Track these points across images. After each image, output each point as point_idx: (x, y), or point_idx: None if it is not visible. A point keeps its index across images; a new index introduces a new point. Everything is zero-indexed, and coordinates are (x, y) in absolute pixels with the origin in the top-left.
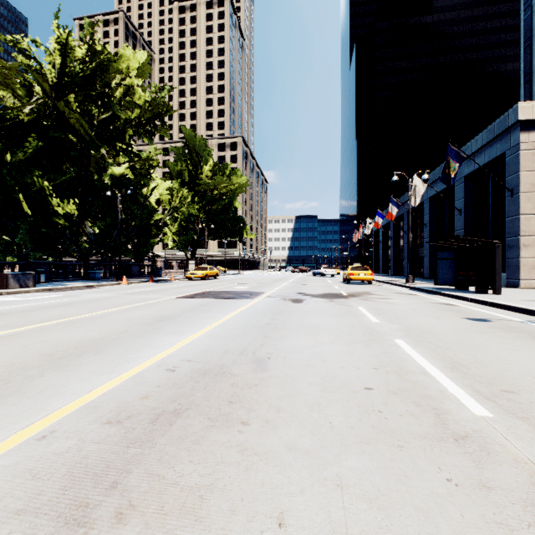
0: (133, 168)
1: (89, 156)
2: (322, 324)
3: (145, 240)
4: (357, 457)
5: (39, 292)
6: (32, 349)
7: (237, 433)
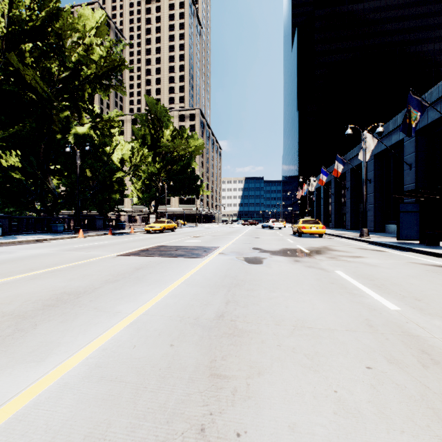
0: (96, 128)
1: (50, 115)
2: (312, 318)
3: (108, 195)
4: None
5: None
6: None
7: None
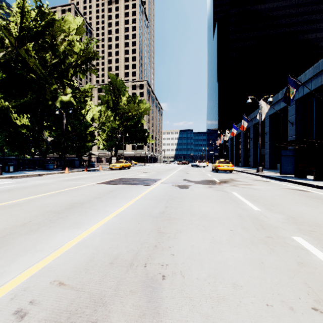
0: (75, 97)
1: (45, 88)
2: (211, 213)
3: (83, 144)
4: None
5: (2, 179)
6: None
7: None
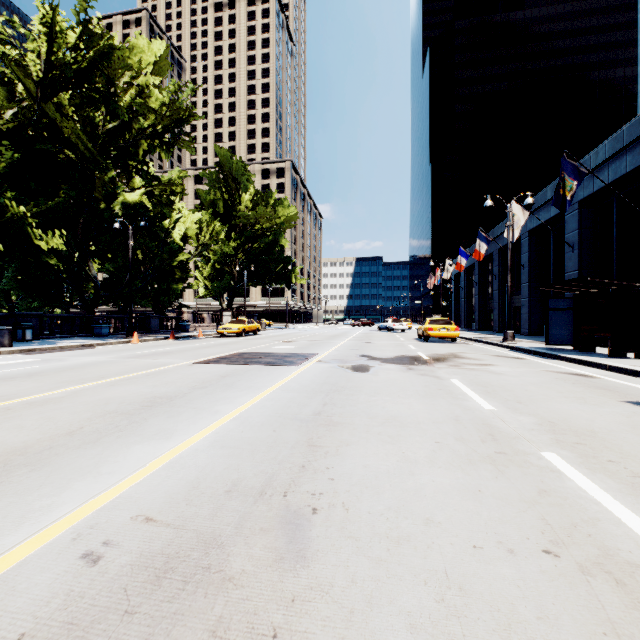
0: (151, 195)
1: (92, 178)
2: (405, 415)
3: (166, 286)
4: None
5: (14, 354)
6: None
7: None
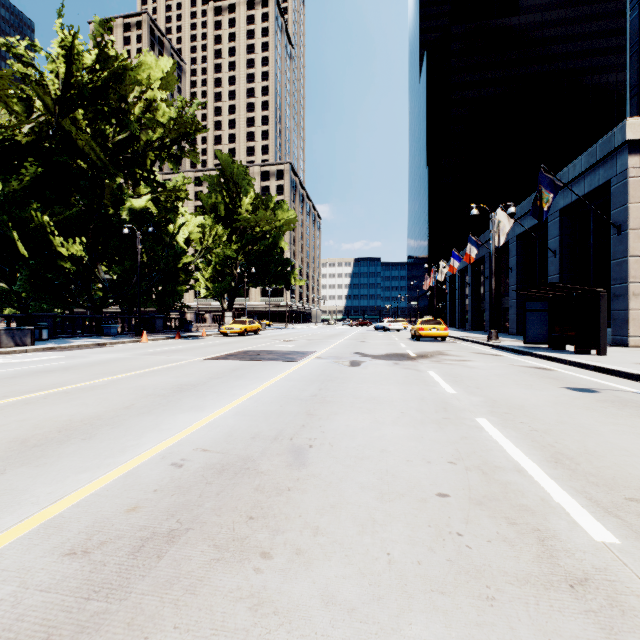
0: (156, 200)
1: (102, 186)
2: (383, 396)
3: (171, 287)
4: (426, 620)
5: (38, 351)
6: (2, 433)
7: (253, 573)
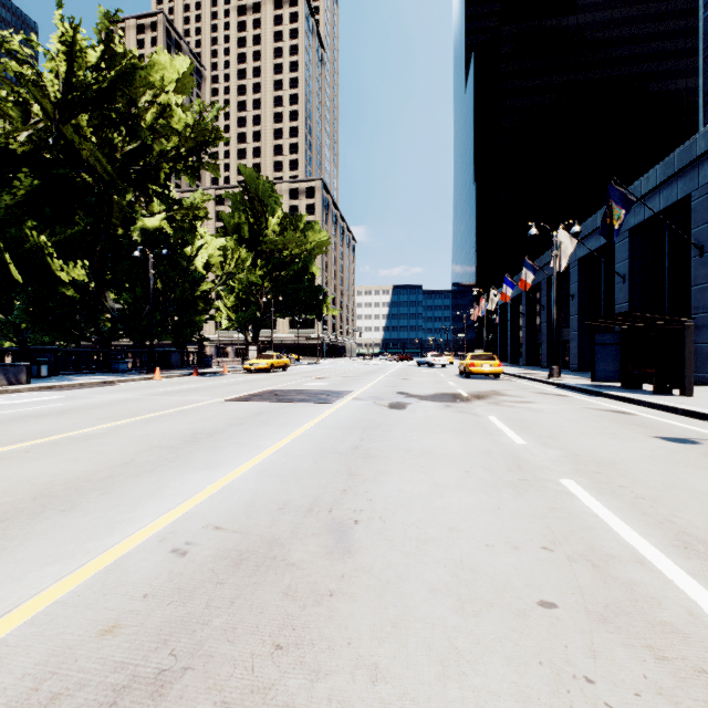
0: (172, 220)
1: (110, 203)
2: (439, 449)
3: (188, 318)
4: None
5: (34, 391)
6: None
7: None
